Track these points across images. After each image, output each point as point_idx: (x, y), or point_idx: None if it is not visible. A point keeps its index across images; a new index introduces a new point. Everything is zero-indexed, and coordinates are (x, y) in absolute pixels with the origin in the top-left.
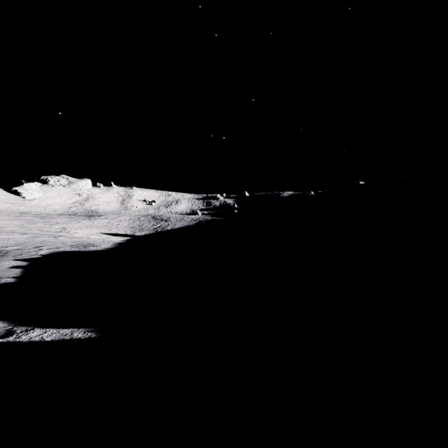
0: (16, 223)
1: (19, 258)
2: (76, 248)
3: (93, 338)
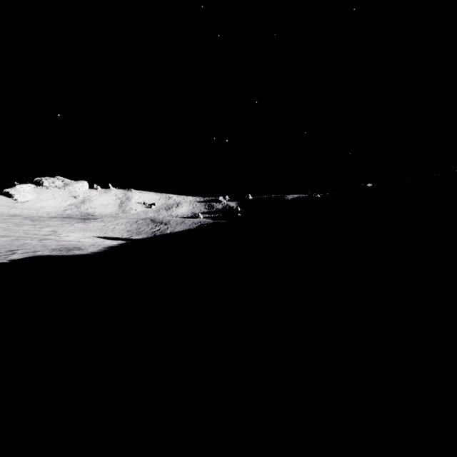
0: (1, 226)
1: None
2: (57, 252)
3: None
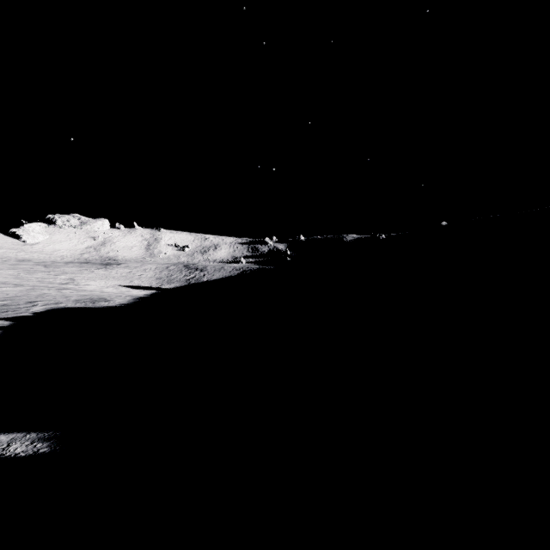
0: (11, 273)
1: (1, 317)
2: (82, 304)
3: (40, 455)
